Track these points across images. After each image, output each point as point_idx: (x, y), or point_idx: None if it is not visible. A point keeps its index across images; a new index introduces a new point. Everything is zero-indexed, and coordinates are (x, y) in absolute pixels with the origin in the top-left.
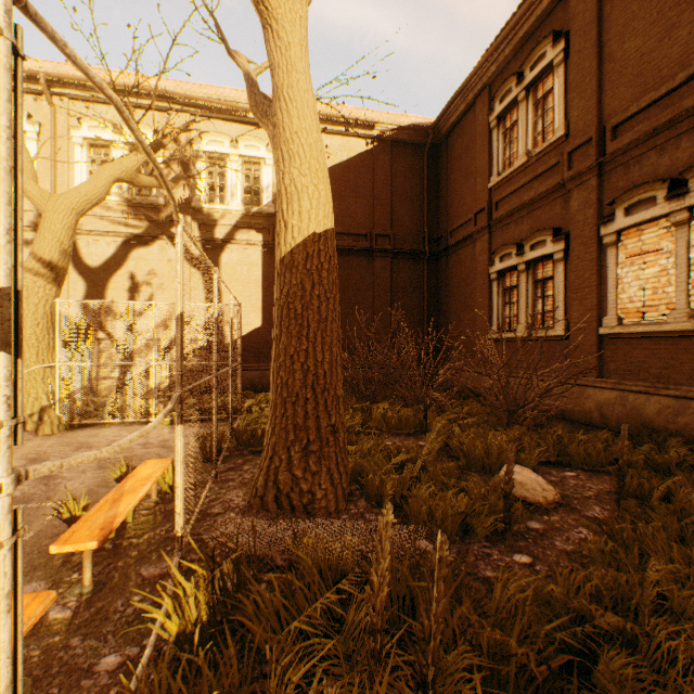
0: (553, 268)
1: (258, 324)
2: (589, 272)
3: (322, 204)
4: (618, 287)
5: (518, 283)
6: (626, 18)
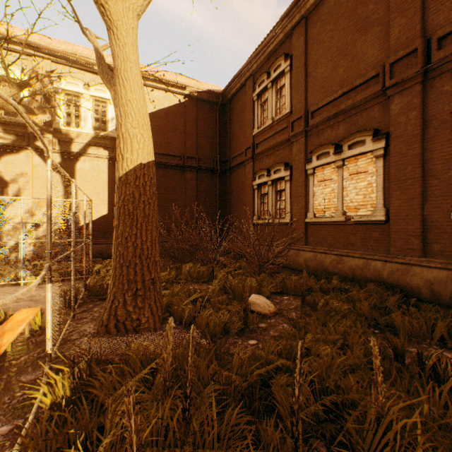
0: (285, 184)
1: (105, 212)
2: (301, 188)
3: (146, 146)
4: (314, 197)
5: (268, 192)
6: (317, 56)
